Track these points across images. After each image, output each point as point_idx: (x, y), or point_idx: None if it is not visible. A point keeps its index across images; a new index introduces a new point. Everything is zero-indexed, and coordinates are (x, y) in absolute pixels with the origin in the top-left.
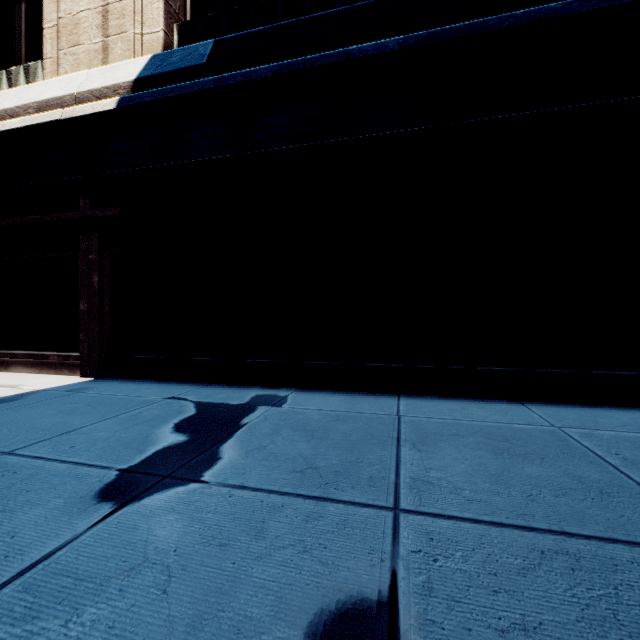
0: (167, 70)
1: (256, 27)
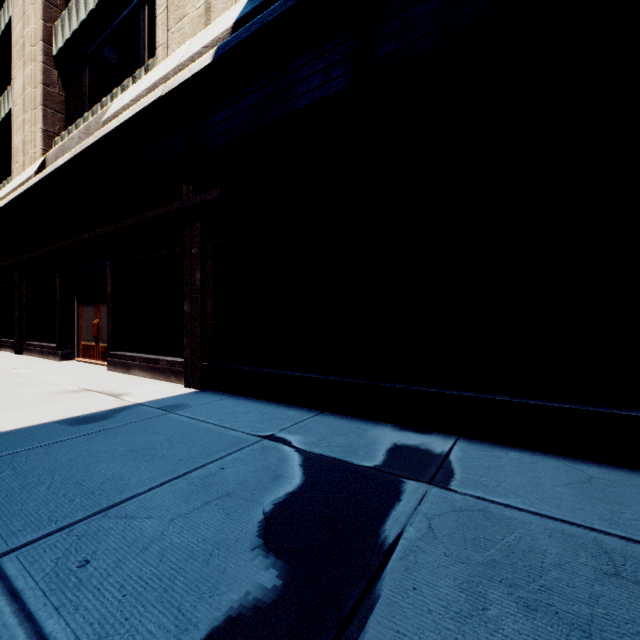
0: None
1: None
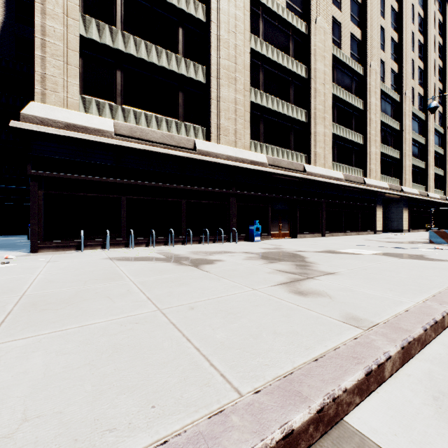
0: None
1: None
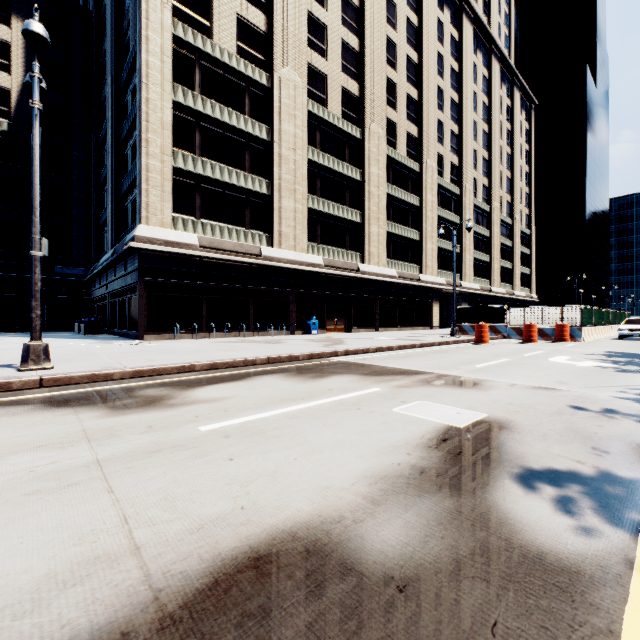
0: None
1: None
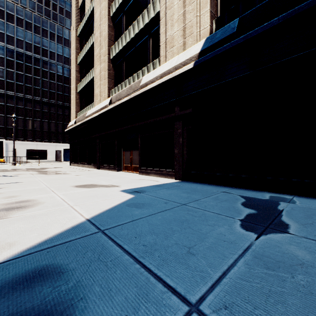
0: (215, 42)
1: (260, 1)
